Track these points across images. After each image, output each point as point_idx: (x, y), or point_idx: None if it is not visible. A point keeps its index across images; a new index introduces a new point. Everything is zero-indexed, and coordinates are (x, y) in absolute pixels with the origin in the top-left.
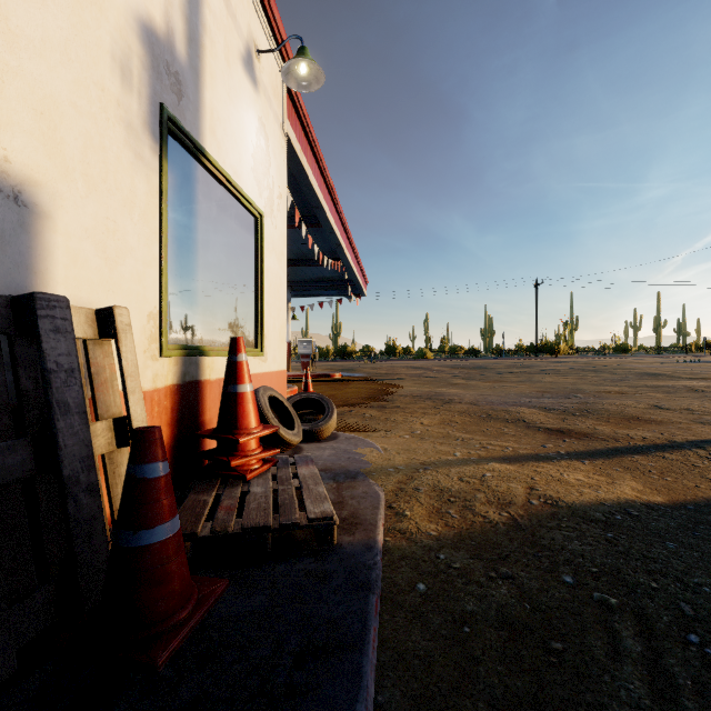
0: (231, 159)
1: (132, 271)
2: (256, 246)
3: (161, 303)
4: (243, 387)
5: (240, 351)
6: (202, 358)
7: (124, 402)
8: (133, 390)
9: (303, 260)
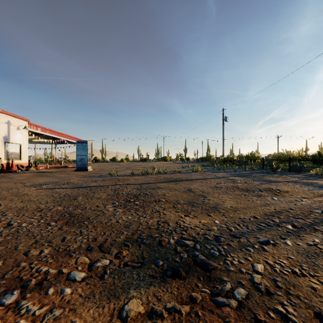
0: (15, 141)
1: (2, 154)
2: (20, 148)
3: (5, 156)
4: (13, 163)
5: (13, 160)
6: (10, 160)
7: (2, 163)
8: (2, 162)
9: (54, 138)
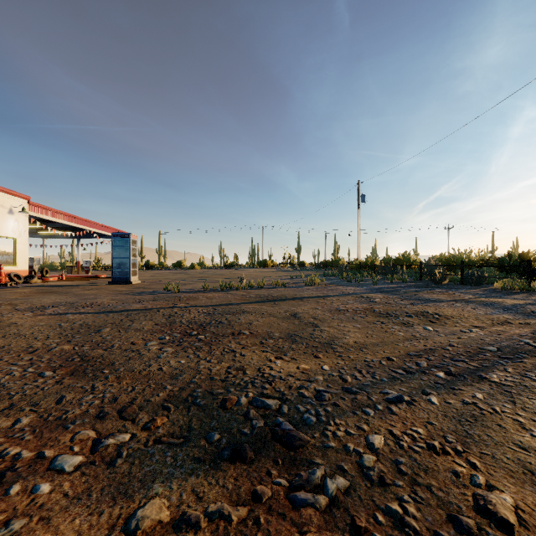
0: (4, 232)
1: None
2: (14, 245)
3: None
4: (2, 271)
5: (2, 266)
6: None
7: None
8: None
9: (74, 228)
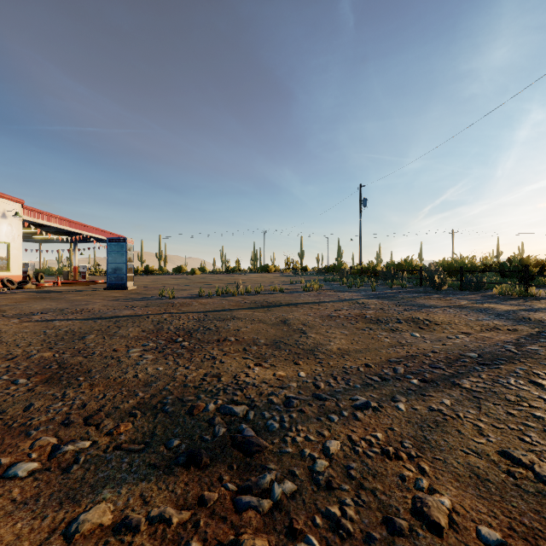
0: None
1: None
2: (7, 249)
3: None
4: None
5: None
6: None
7: None
8: None
9: (70, 232)
